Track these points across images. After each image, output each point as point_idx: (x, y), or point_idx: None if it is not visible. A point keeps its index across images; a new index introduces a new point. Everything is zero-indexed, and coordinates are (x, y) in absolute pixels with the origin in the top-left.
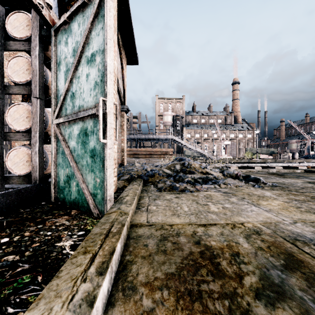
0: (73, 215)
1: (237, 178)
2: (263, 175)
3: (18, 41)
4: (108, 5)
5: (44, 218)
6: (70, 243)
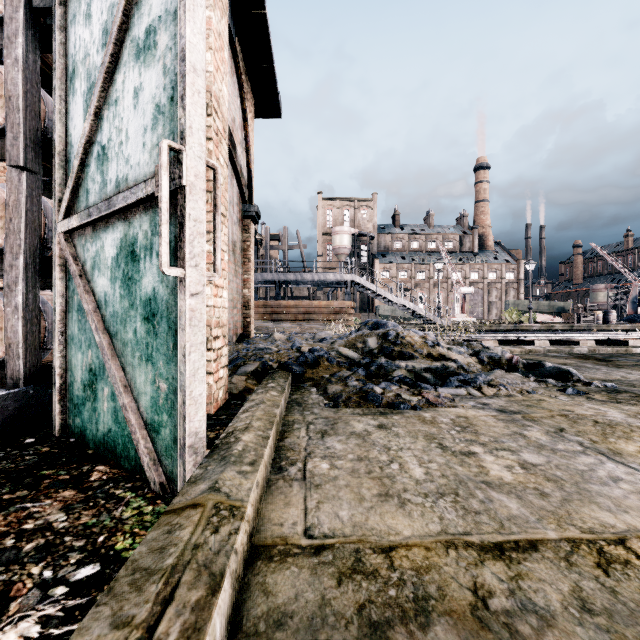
0: (93, 485)
1: (513, 369)
2: (565, 360)
3: None
4: None
5: (2, 498)
6: (27, 634)
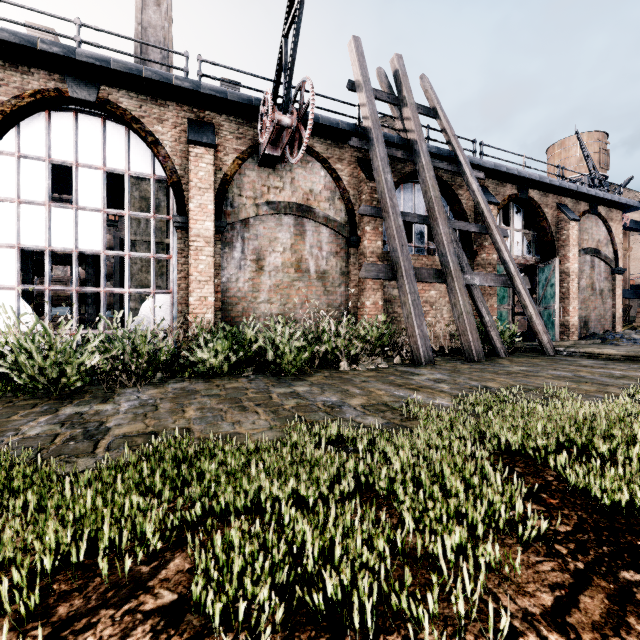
0: None
1: None
2: None
3: (521, 270)
4: (556, 270)
5: None
6: None
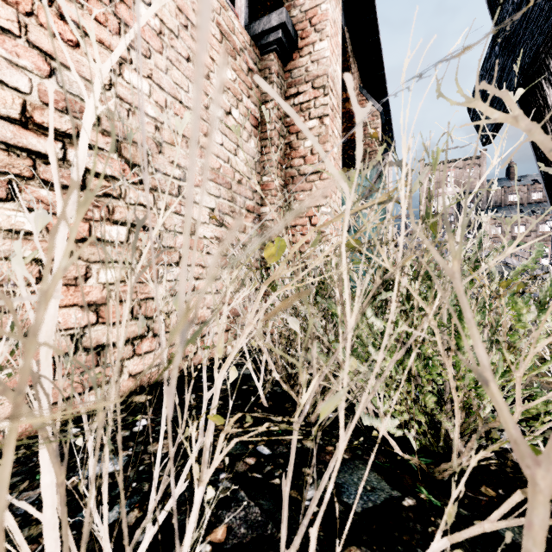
0: None
1: None
2: None
3: None
4: (389, 175)
5: None
6: None
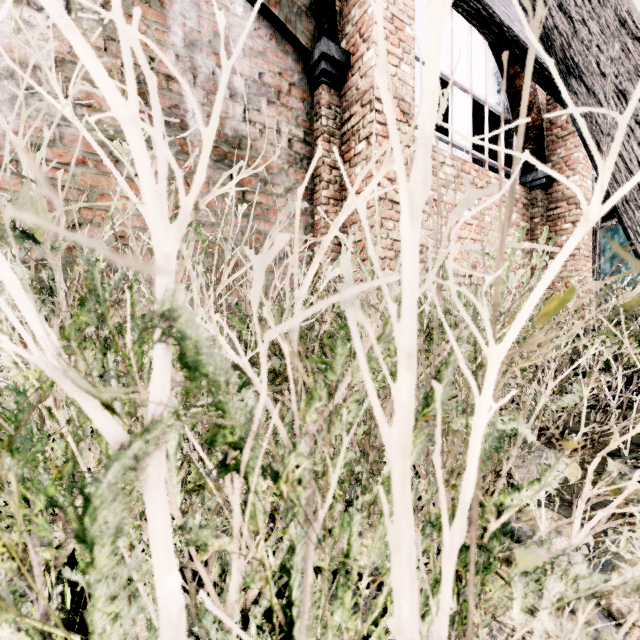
0: None
1: None
2: None
3: None
4: None
5: None
6: None
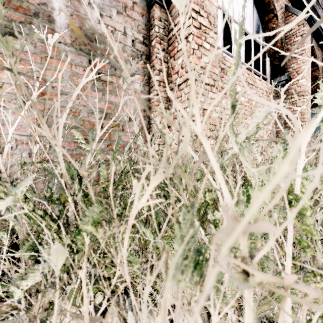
0: None
1: None
2: None
3: None
4: None
5: None
6: None
